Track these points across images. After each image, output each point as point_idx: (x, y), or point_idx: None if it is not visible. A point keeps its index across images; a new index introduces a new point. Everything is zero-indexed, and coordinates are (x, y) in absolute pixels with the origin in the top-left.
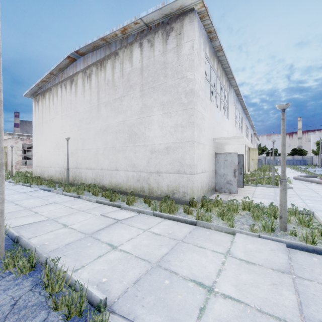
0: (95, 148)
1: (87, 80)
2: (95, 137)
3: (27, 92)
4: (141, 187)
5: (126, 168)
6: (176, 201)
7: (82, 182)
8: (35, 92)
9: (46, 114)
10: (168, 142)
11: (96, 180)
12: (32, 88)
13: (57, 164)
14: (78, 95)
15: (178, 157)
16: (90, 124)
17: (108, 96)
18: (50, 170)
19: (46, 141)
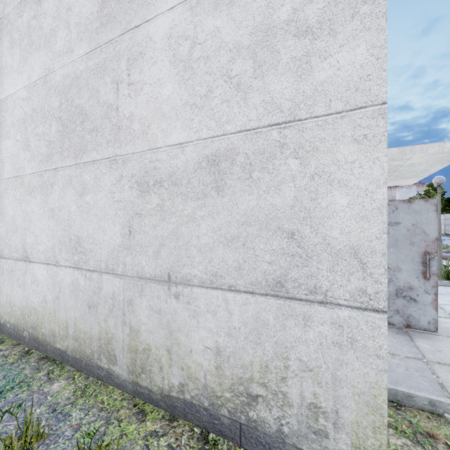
0: None
1: None
2: None
3: None
4: (101, 336)
5: (52, 253)
6: (267, 446)
7: None
8: None
9: None
10: (219, 129)
11: None
12: None
13: None
14: None
15: (276, 207)
16: None
17: (3, 1)
18: None
19: None
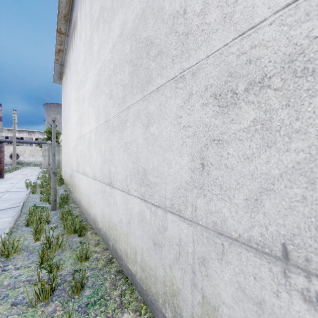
0: (88, 131)
1: (83, 4)
2: (88, 108)
3: (53, 75)
4: (165, 282)
5: (125, 182)
6: None
7: (80, 197)
8: (61, 74)
9: (65, 97)
10: None
11: (89, 200)
12: (54, 68)
13: (69, 163)
14: (78, 44)
15: None
16: (84, 85)
17: None
18: (66, 172)
19: (65, 132)
